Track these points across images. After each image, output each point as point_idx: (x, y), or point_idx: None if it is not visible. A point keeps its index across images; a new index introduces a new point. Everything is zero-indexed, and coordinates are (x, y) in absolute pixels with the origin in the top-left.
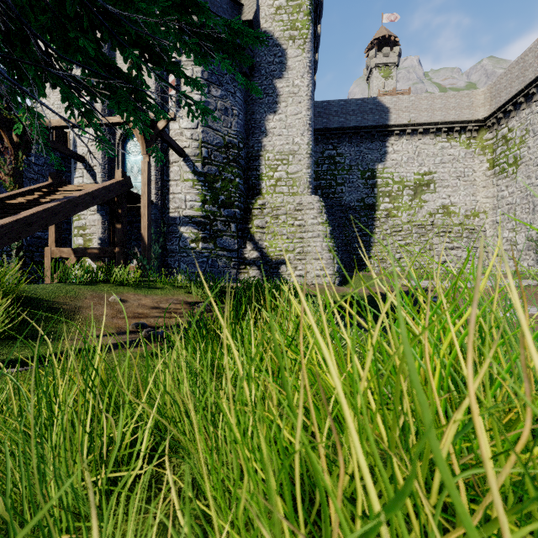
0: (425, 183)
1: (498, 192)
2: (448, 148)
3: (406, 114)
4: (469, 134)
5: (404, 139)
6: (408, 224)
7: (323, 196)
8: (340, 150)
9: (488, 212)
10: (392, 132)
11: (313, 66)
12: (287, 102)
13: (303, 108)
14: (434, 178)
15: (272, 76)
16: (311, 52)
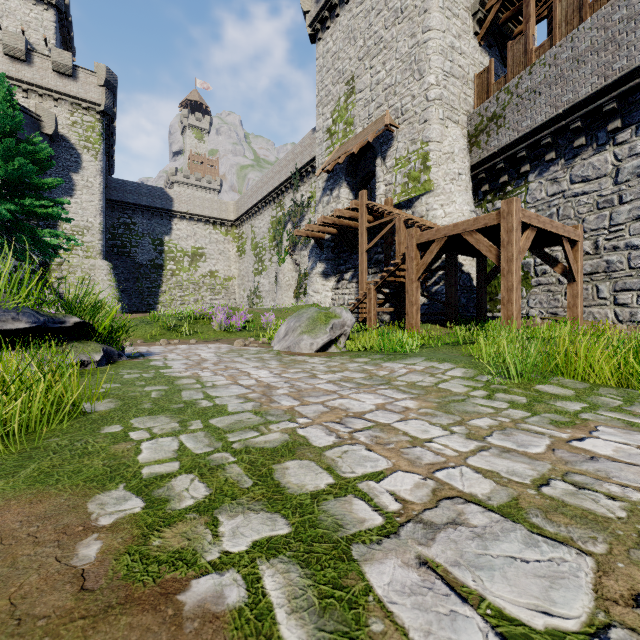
0: (199, 255)
1: (240, 267)
2: (214, 234)
3: (185, 206)
4: (227, 227)
5: (185, 222)
6: (187, 281)
7: (119, 253)
8: (134, 219)
9: (237, 278)
10: (176, 215)
11: (104, 170)
12: (82, 191)
13: (96, 198)
14: (205, 252)
15: (69, 169)
16: (103, 161)
